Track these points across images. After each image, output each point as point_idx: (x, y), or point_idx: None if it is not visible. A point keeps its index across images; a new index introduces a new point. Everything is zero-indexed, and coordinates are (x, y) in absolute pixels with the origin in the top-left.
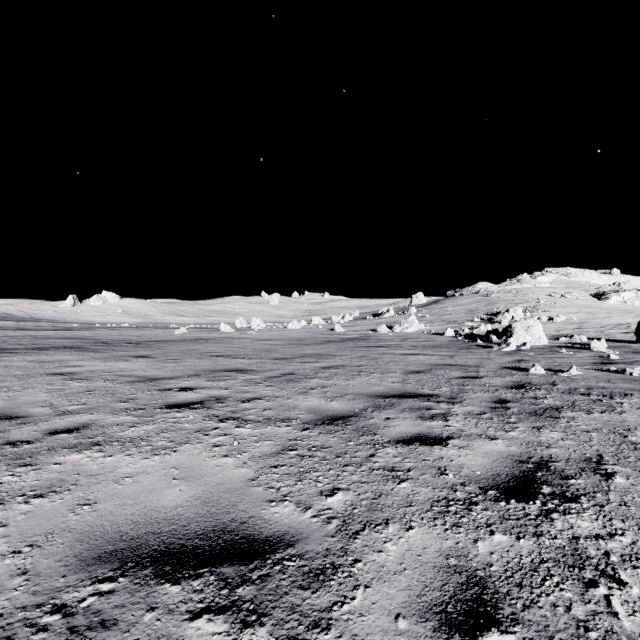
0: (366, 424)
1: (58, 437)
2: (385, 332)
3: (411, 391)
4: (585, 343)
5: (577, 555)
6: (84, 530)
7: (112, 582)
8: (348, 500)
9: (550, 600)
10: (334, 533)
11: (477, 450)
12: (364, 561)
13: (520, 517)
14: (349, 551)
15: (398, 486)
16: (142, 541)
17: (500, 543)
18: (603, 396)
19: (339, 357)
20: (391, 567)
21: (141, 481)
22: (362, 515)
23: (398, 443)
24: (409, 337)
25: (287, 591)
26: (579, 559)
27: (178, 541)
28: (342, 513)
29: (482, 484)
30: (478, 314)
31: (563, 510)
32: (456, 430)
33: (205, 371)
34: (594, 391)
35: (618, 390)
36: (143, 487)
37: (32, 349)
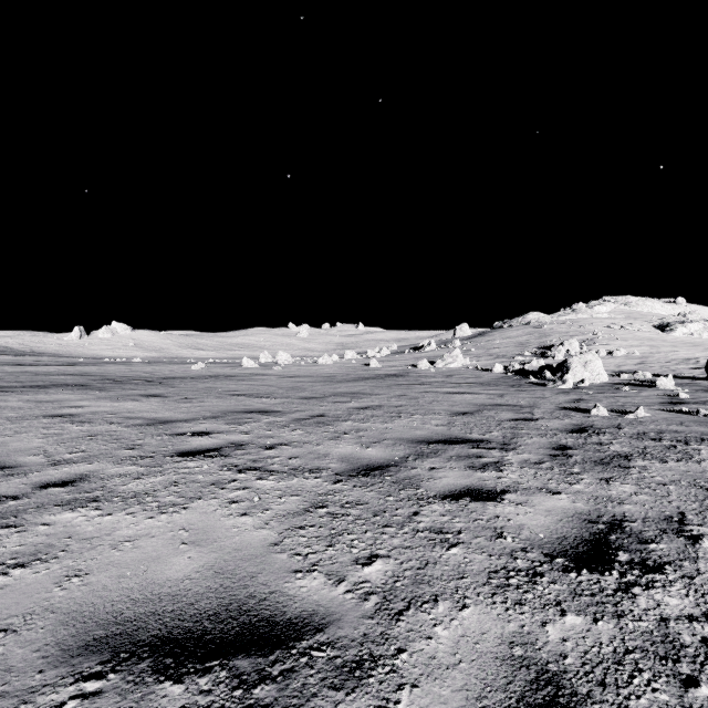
0: (408, 475)
1: (50, 491)
2: (426, 368)
3: (458, 436)
4: (650, 380)
5: (669, 643)
6: (71, 610)
7: (99, 680)
8: (388, 570)
9: (642, 704)
10: (372, 613)
11: (538, 507)
12: (409, 651)
13: (595, 592)
14: (391, 637)
15: (447, 552)
16: (140, 624)
17: (574, 627)
18: (677, 441)
19: (375, 396)
20: (443, 659)
21: (143, 546)
22: (406, 590)
23: (445, 498)
24: (453, 373)
25: (315, 692)
26: (672, 648)
27: (183, 624)
28: (382, 587)
29: (547, 550)
30: (529, 347)
31: (646, 583)
32: (512, 482)
33: (224, 412)
34: (666, 436)
35: (693, 434)
36: (145, 554)
37: (30, 387)
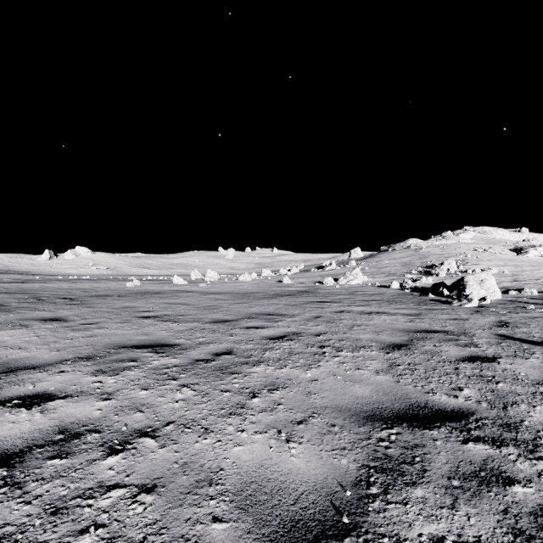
0: None
1: None
2: (331, 284)
3: (419, 399)
4: (539, 297)
5: None
6: None
7: None
8: None
9: None
10: None
11: None
12: None
13: None
14: None
15: None
16: None
17: None
18: None
19: (291, 318)
20: None
21: None
22: None
23: None
24: (356, 290)
25: None
26: None
27: None
28: None
29: None
30: (414, 267)
31: None
32: None
33: (109, 348)
34: None
35: None
36: None
37: None
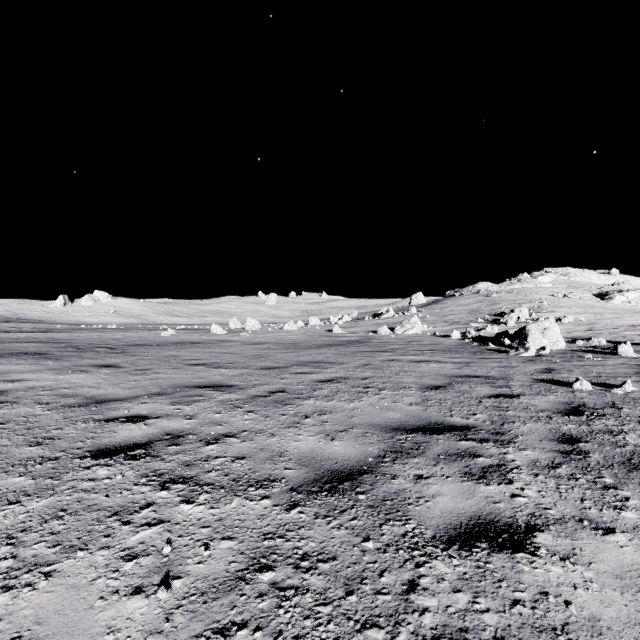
0: (388, 491)
1: None
2: (386, 334)
3: (438, 420)
4: (606, 347)
5: None
6: None
7: None
8: None
9: None
10: None
11: (597, 566)
12: None
13: None
14: None
15: None
16: None
17: None
18: None
19: (339, 365)
20: None
21: None
22: None
23: (451, 545)
24: (413, 339)
25: None
26: None
27: None
28: None
29: None
30: (481, 314)
31: None
32: (534, 506)
33: (174, 387)
34: None
35: None
36: None
37: None
